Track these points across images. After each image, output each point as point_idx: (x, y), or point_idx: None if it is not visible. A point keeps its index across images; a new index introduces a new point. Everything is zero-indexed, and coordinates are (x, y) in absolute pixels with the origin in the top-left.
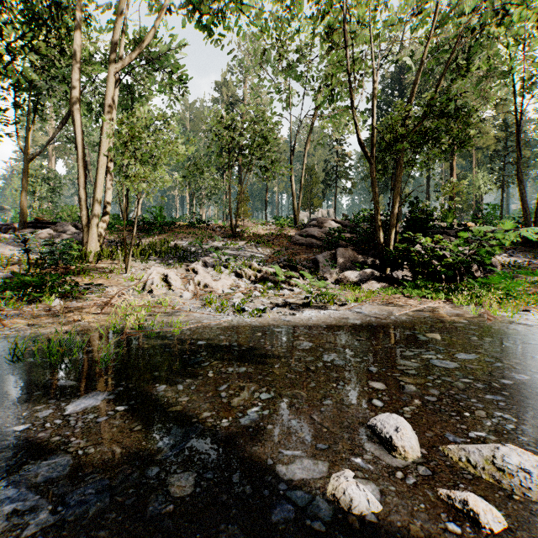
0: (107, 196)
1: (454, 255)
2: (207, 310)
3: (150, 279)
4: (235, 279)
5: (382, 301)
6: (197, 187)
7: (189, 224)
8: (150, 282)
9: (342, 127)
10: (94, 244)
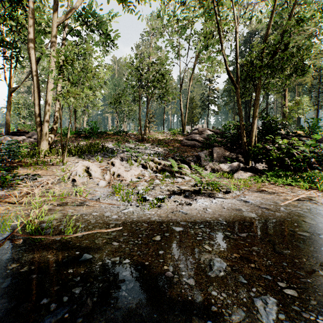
0: (56, 112)
1: (299, 152)
2: (114, 198)
3: (75, 170)
4: (142, 170)
5: (259, 189)
6: (121, 111)
7: (114, 132)
8: (75, 172)
9: (213, 69)
10: (45, 145)
